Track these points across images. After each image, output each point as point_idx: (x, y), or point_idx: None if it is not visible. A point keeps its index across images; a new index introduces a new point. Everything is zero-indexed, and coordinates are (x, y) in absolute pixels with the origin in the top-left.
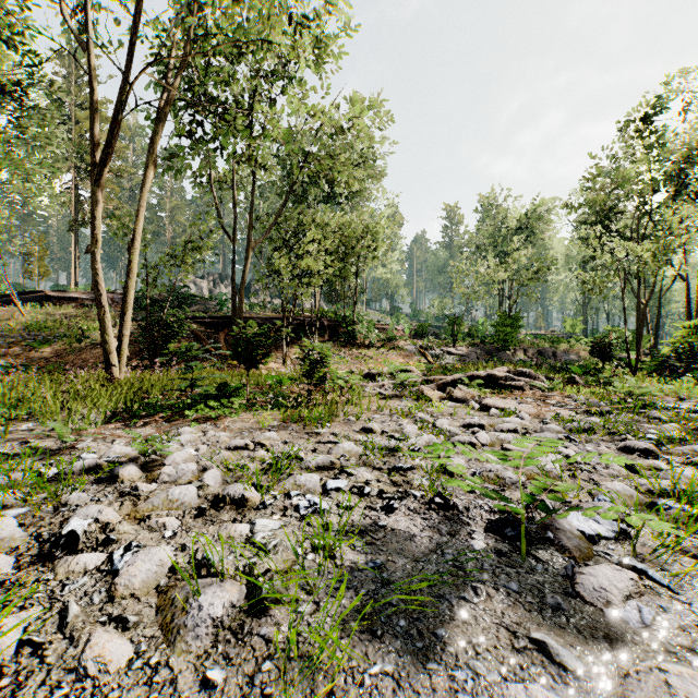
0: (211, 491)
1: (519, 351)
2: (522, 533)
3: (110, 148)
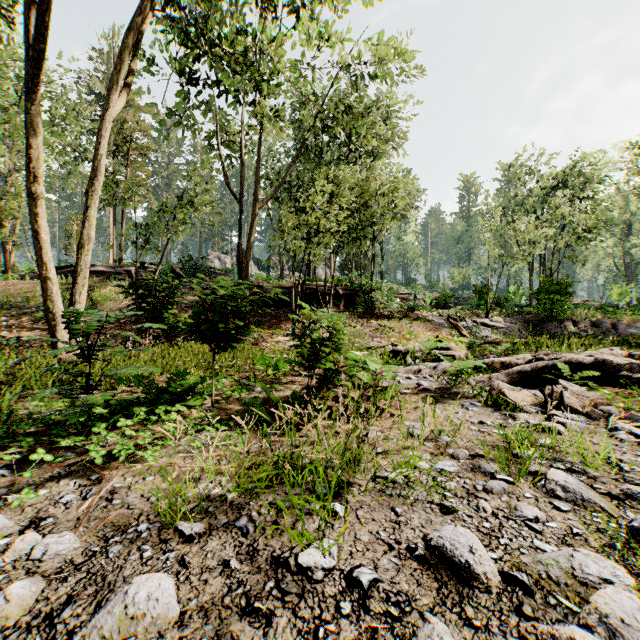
0: None
1: (567, 323)
2: None
3: (41, 43)
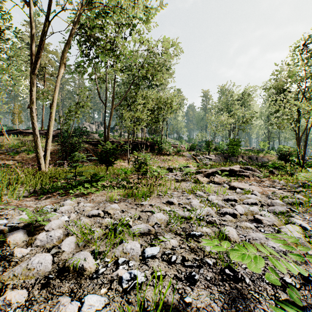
0: (63, 257)
1: (240, 157)
2: None
3: (38, 54)
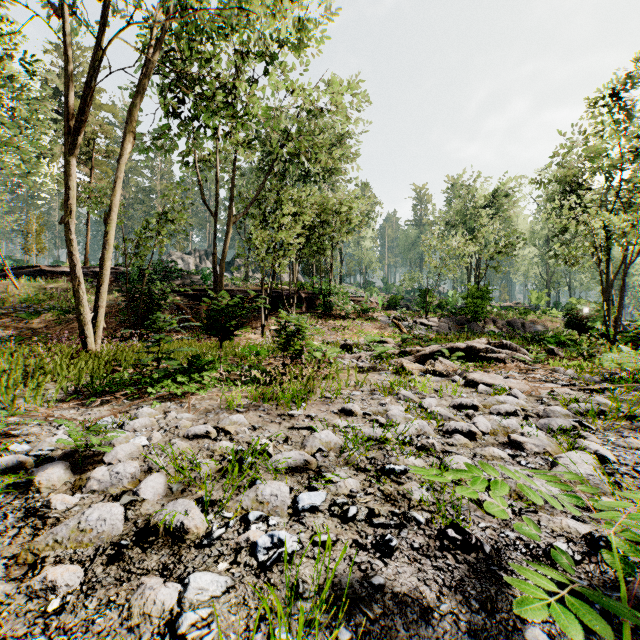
0: (144, 509)
1: (489, 322)
2: (626, 638)
3: (83, 116)
